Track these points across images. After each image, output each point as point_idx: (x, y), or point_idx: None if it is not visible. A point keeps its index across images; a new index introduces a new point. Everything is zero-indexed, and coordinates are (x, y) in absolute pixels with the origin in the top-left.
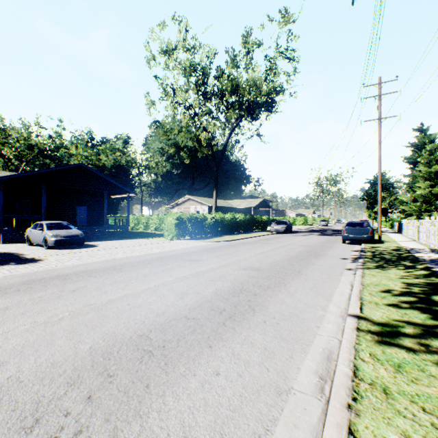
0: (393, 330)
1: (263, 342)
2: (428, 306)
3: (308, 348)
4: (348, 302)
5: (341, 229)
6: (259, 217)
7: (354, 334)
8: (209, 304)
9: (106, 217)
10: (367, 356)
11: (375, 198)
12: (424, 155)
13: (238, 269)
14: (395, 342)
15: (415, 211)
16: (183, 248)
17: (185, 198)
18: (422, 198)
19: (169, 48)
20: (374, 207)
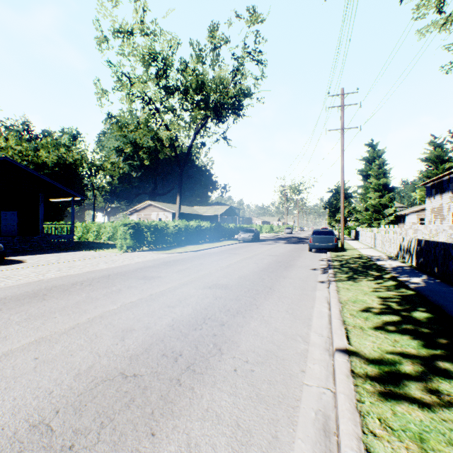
0: (392, 369)
1: (234, 411)
2: (414, 328)
3: (296, 413)
4: (329, 327)
5: (305, 237)
6: (226, 225)
7: (351, 382)
8: (160, 345)
9: (42, 225)
10: (377, 426)
11: (336, 206)
12: (374, 168)
13: (202, 288)
14: (402, 391)
15: (367, 220)
16: (139, 261)
17: (145, 203)
18: (373, 207)
19: (123, 29)
20: (335, 215)
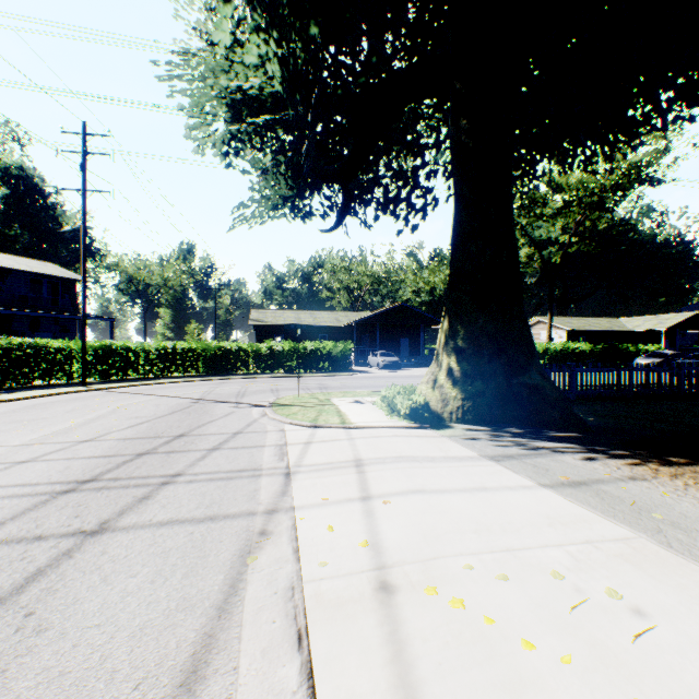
0: None
1: None
2: None
3: None
4: None
5: None
6: (627, 347)
7: None
8: None
9: (422, 348)
10: None
11: None
12: None
13: None
14: None
15: None
16: None
17: (532, 320)
18: None
19: None
20: None
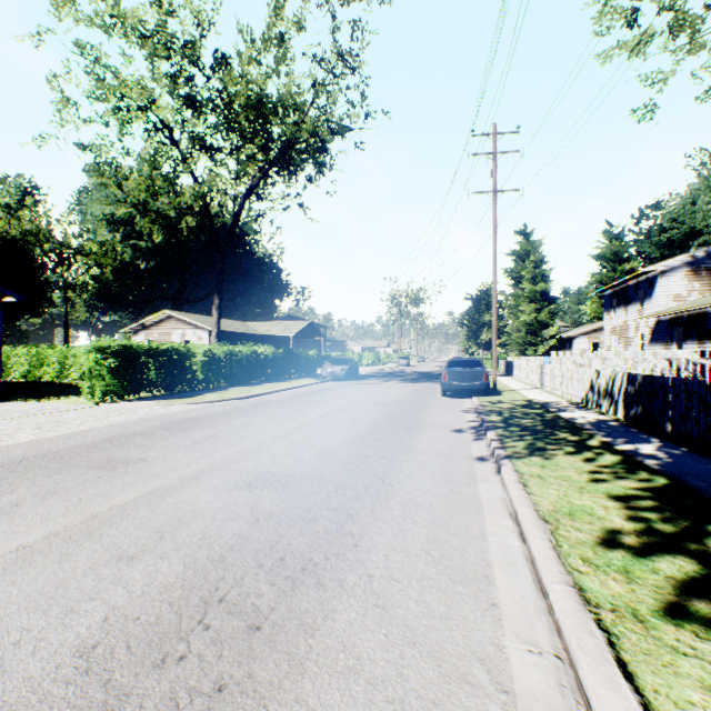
0: None
1: None
2: None
3: None
4: (546, 610)
5: (429, 371)
6: (302, 351)
7: None
8: None
9: None
10: None
11: (479, 322)
12: (529, 267)
13: (231, 490)
14: None
15: (519, 345)
16: (116, 423)
17: (161, 314)
18: (527, 326)
19: None
20: (478, 336)
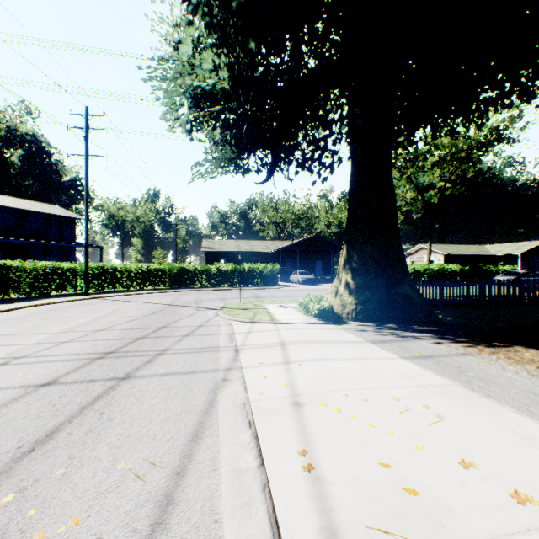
0: None
1: None
2: None
3: None
4: None
5: None
6: (489, 267)
7: None
8: None
9: (331, 268)
10: None
11: None
12: None
13: None
14: None
15: None
16: None
17: (417, 247)
18: None
19: None
20: None
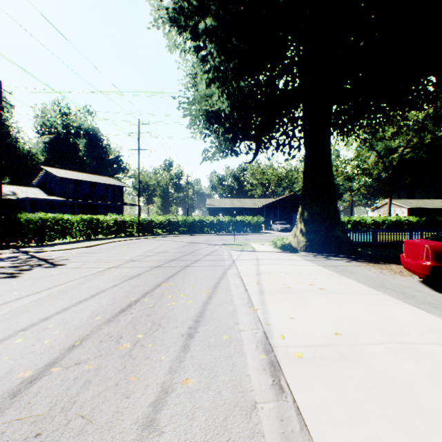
0: None
1: None
2: None
3: None
4: None
5: None
6: None
7: None
8: None
9: None
10: None
11: None
12: None
13: None
14: None
15: None
16: None
17: (383, 201)
18: None
19: None
20: None
